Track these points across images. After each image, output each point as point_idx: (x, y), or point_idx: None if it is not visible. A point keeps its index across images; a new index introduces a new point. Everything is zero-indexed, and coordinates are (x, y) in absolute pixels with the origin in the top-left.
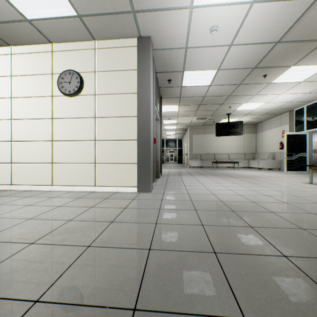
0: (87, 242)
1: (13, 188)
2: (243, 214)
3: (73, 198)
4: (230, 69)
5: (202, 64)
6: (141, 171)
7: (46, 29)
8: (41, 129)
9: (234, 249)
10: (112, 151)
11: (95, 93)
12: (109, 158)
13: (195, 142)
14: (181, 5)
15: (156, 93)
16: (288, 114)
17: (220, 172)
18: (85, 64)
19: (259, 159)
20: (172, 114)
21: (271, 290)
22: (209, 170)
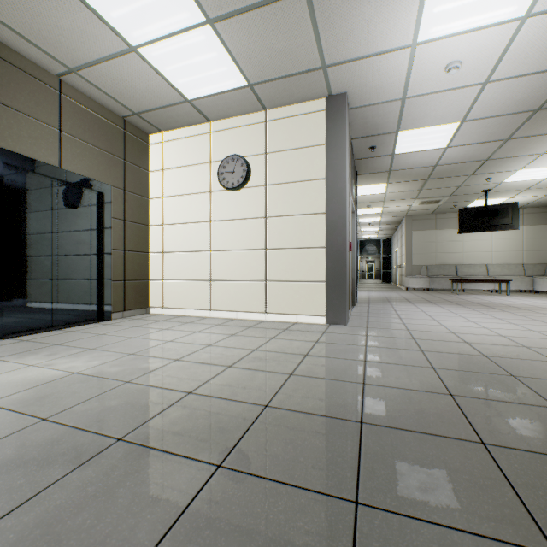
0: (287, 371)
1: (164, 313)
2: (503, 361)
3: (243, 327)
4: (486, 117)
5: (432, 117)
6: (332, 293)
7: (207, 107)
8: (197, 235)
9: (479, 394)
10: (289, 264)
11: (265, 183)
12: (285, 274)
13: (418, 244)
14: (397, 46)
15: (351, 172)
16: None
17: (467, 298)
18: (253, 144)
19: None
20: (373, 199)
21: (524, 430)
22: (446, 295)
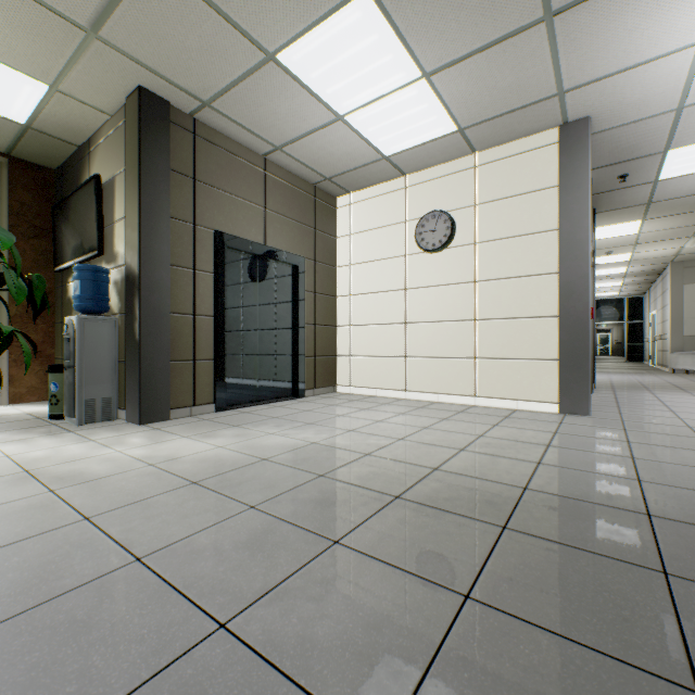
0: (532, 460)
1: (352, 392)
2: None
3: (452, 412)
4: None
5: None
6: (567, 374)
7: (405, 160)
8: (389, 306)
9: None
10: (506, 337)
11: (474, 241)
12: (501, 349)
13: (694, 304)
14: (673, 48)
15: None
16: None
17: None
18: (458, 195)
19: None
20: (617, 242)
21: None
22: None
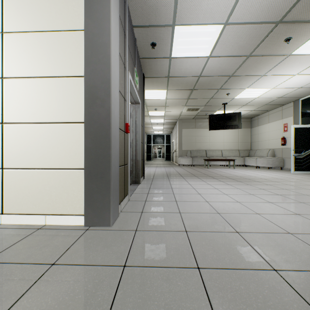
0: None
1: None
2: None
3: None
4: (243, 23)
5: (204, 10)
6: (92, 183)
7: None
8: None
9: None
10: (35, 144)
11: (1, 29)
12: (30, 158)
13: (185, 137)
14: None
15: (132, 58)
16: (291, 105)
17: (216, 172)
18: None
19: (256, 157)
20: (158, 103)
21: None
22: (202, 169)
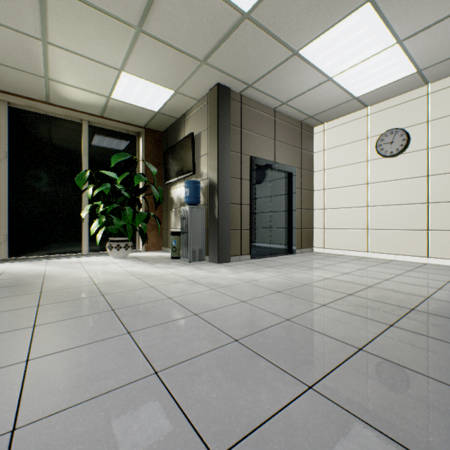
0: None
1: (325, 252)
2: None
3: (411, 266)
4: None
5: None
6: None
7: (369, 98)
8: (354, 195)
9: None
10: None
11: (427, 147)
12: None
13: None
14: None
15: None
16: None
17: None
18: (412, 116)
19: None
20: None
21: None
22: None
